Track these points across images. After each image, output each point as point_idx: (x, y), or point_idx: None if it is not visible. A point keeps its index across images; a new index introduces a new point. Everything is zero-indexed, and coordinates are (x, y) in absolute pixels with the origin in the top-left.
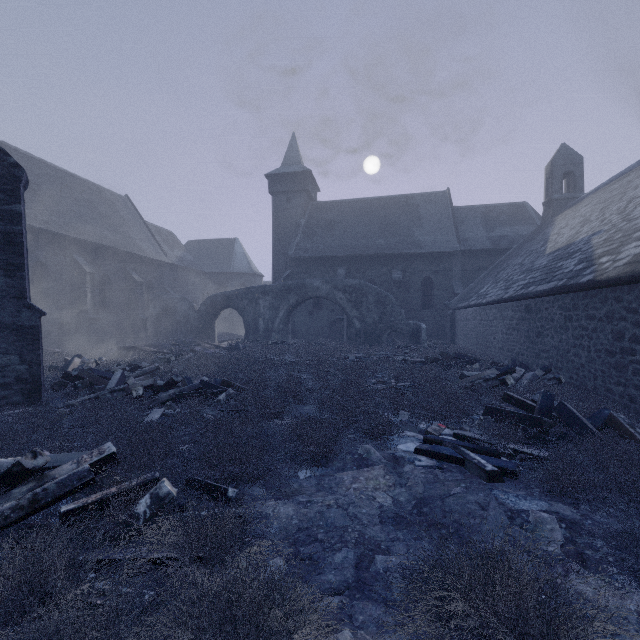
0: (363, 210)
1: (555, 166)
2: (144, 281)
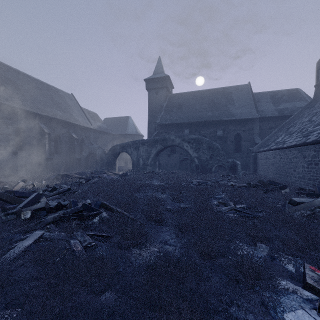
0: (198, 97)
1: None
2: (79, 138)
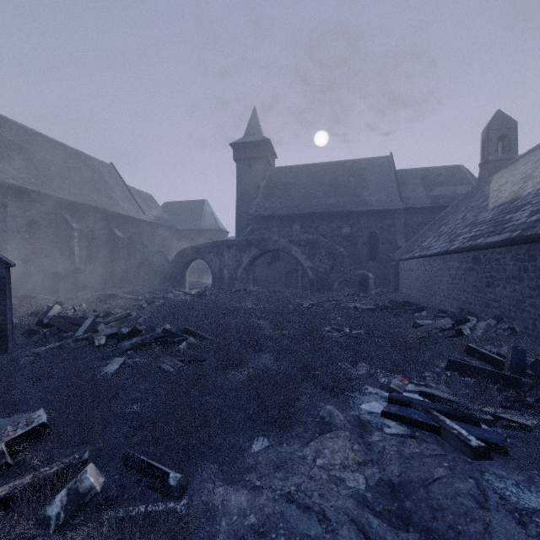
0: (315, 174)
1: (491, 130)
2: (125, 236)
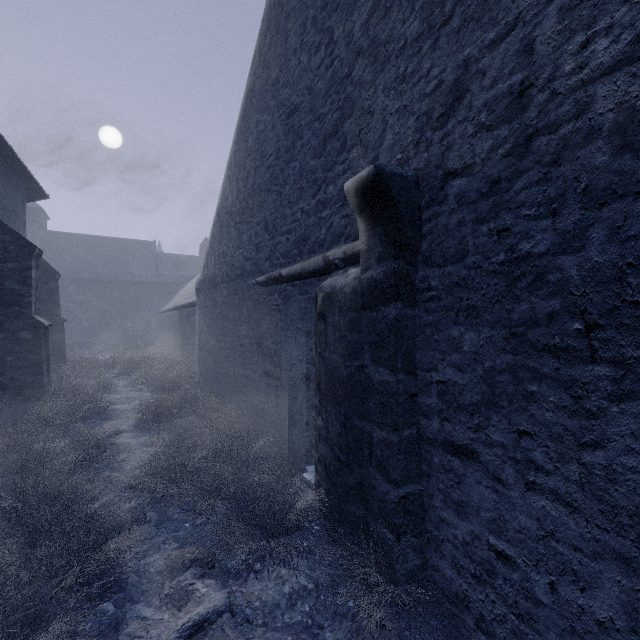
0: (91, 245)
1: (201, 248)
2: None
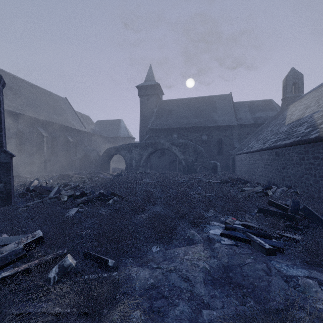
0: (186, 104)
1: (288, 79)
2: (74, 141)
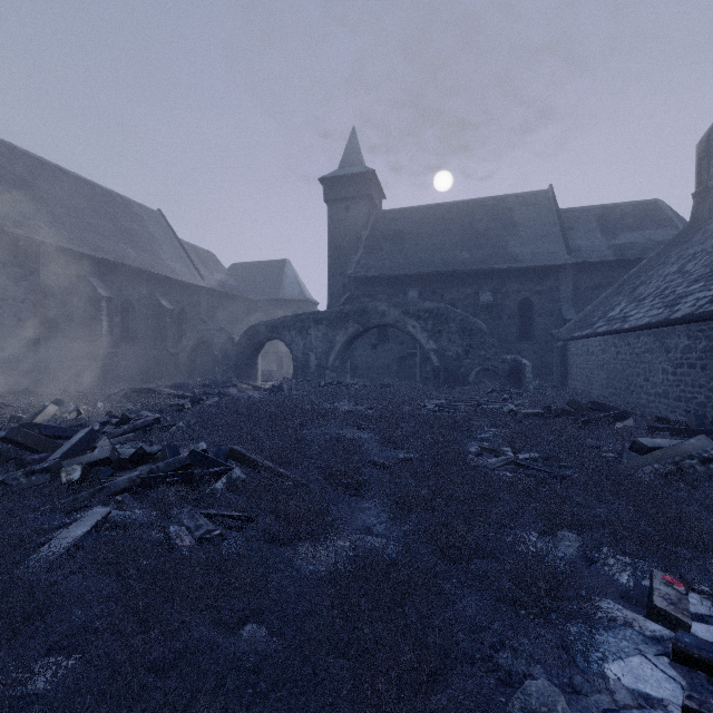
0: (440, 218)
1: None
2: (176, 309)
